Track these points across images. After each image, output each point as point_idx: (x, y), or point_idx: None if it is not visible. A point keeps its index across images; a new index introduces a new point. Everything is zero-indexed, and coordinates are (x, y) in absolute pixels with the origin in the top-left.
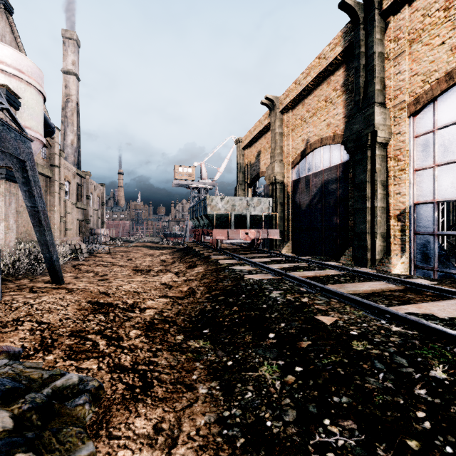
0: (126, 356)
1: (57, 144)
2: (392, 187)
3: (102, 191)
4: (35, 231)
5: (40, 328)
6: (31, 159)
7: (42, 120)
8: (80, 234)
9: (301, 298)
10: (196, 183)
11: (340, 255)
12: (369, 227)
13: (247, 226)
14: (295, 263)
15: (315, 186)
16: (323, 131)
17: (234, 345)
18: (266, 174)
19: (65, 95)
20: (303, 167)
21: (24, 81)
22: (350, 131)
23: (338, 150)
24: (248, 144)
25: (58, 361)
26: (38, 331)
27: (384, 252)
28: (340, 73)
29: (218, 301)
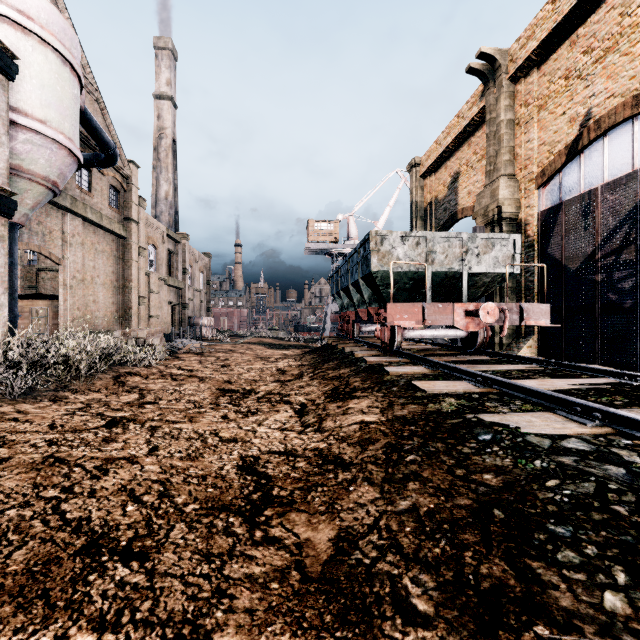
0: None
1: (134, 188)
2: None
3: (206, 264)
4: None
5: None
6: None
7: (72, 113)
8: (174, 325)
9: None
10: (340, 246)
11: None
12: None
13: (462, 300)
14: None
15: (611, 211)
16: None
17: None
18: (478, 206)
19: (157, 130)
20: (573, 176)
21: (32, 34)
22: None
23: None
24: (432, 165)
25: None
26: None
27: None
28: None
29: None
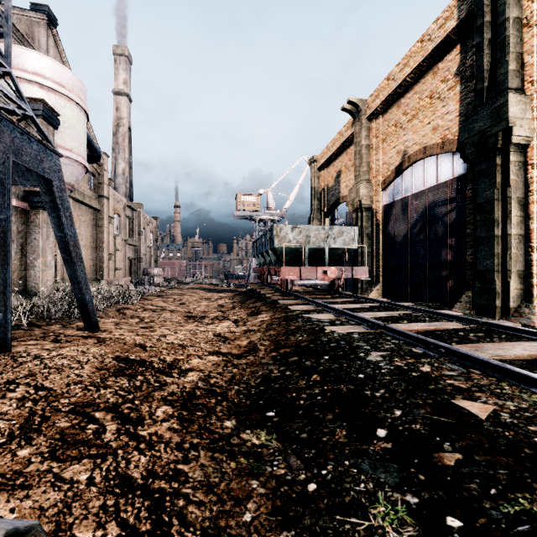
0: (140, 457)
1: (105, 173)
2: (536, 206)
3: (155, 225)
4: (65, 266)
5: (34, 397)
6: (60, 178)
7: (84, 141)
8: (132, 274)
9: (418, 365)
10: (261, 214)
11: (452, 302)
12: (499, 263)
13: (325, 263)
14: (393, 311)
15: (415, 211)
16: (427, 137)
17: (318, 448)
18: (349, 198)
19: (116, 119)
20: (399, 186)
21: (64, 96)
22: (470, 132)
23: (448, 161)
24: (325, 163)
25: (32, 461)
26: (30, 402)
27: (522, 298)
28: (453, 57)
29: (289, 364)
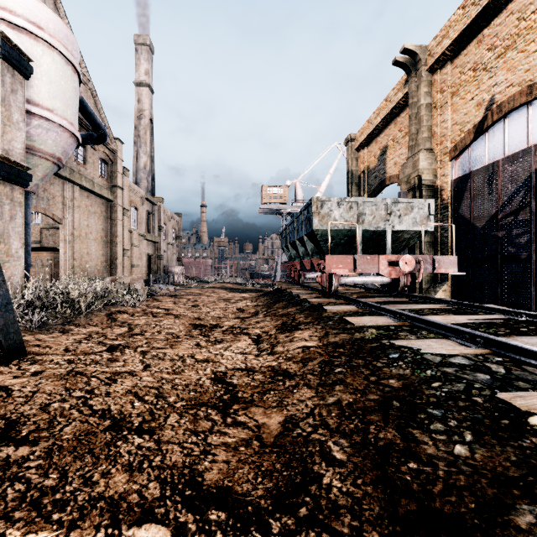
0: None
1: (119, 160)
2: None
3: (178, 222)
4: None
5: None
6: None
7: (73, 103)
8: (151, 272)
9: None
10: (289, 207)
11: None
12: None
13: (387, 252)
14: None
15: (510, 180)
16: (535, 70)
17: None
18: (402, 175)
19: (137, 111)
20: (480, 151)
21: (43, 41)
22: None
23: None
24: (365, 140)
25: None
26: None
27: None
28: None
29: None
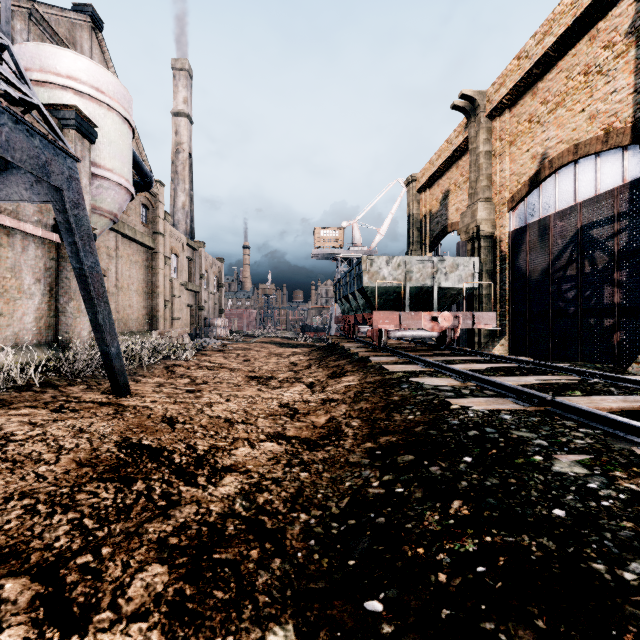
0: None
1: (160, 205)
2: None
3: (220, 268)
4: (86, 308)
5: None
6: (76, 189)
7: (129, 160)
8: (192, 326)
9: None
10: (345, 252)
11: (621, 362)
12: None
13: (433, 308)
14: (548, 375)
15: (560, 235)
16: (580, 131)
17: None
18: (461, 224)
19: (175, 145)
20: (534, 204)
21: (104, 104)
22: None
23: (615, 161)
24: (427, 182)
25: None
26: None
27: None
28: (623, 10)
29: (399, 469)
